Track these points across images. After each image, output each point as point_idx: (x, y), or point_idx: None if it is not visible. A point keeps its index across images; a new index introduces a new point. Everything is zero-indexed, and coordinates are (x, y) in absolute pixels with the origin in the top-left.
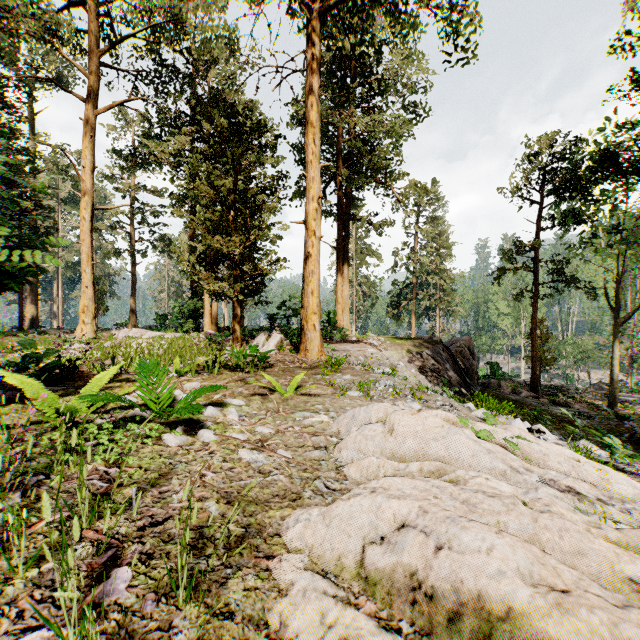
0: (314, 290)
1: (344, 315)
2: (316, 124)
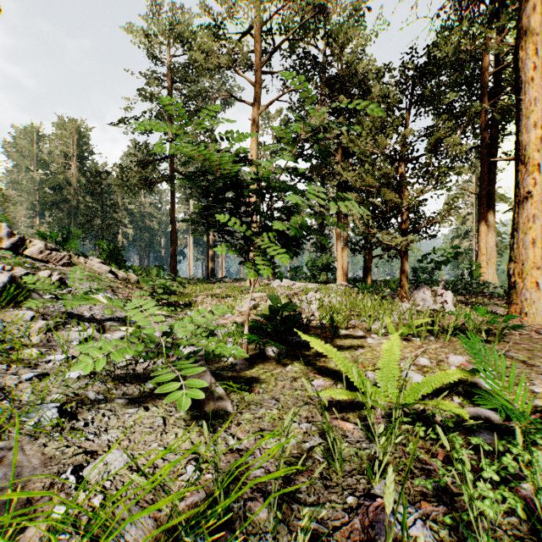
0: (536, 239)
1: (488, 267)
2: (537, 31)
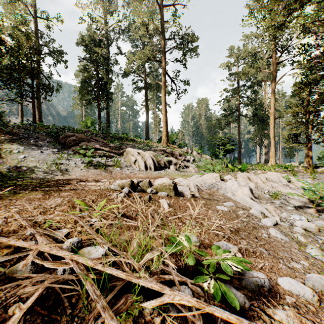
0: None
1: None
2: None
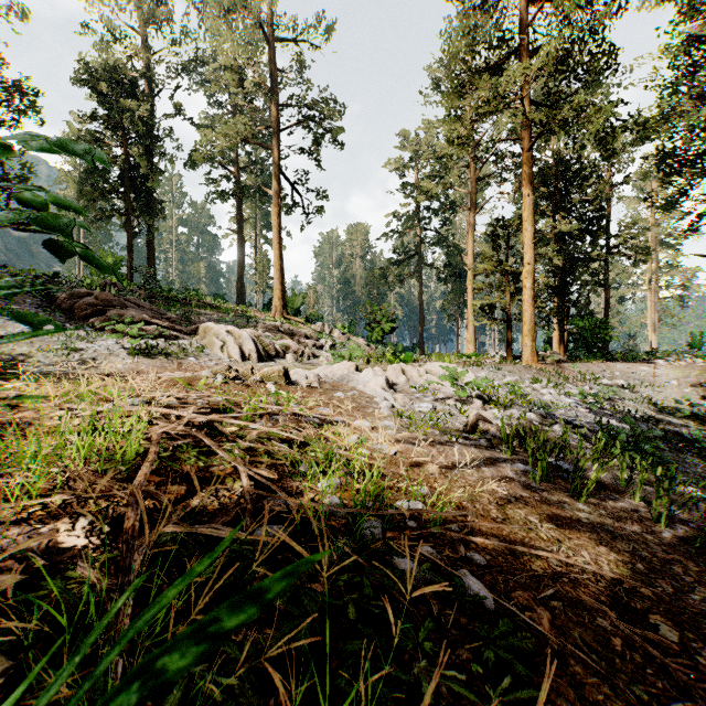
0: (525, 321)
1: None
2: (528, 218)
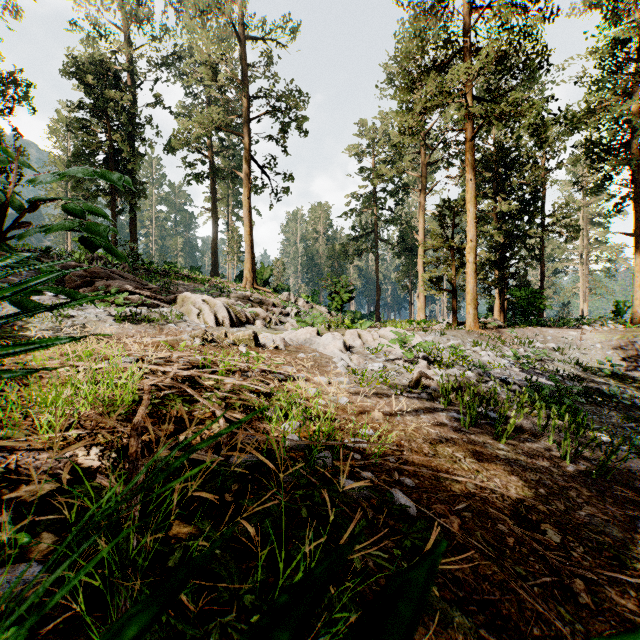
0: (468, 292)
1: None
2: (470, 200)
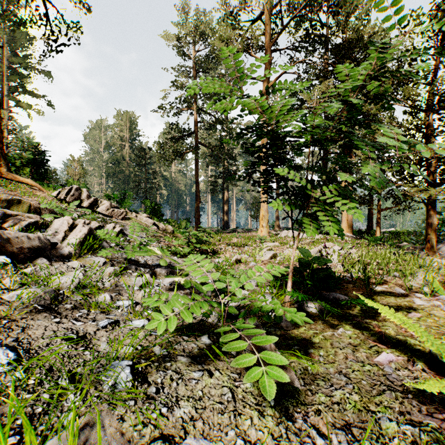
0: None
1: None
2: None
